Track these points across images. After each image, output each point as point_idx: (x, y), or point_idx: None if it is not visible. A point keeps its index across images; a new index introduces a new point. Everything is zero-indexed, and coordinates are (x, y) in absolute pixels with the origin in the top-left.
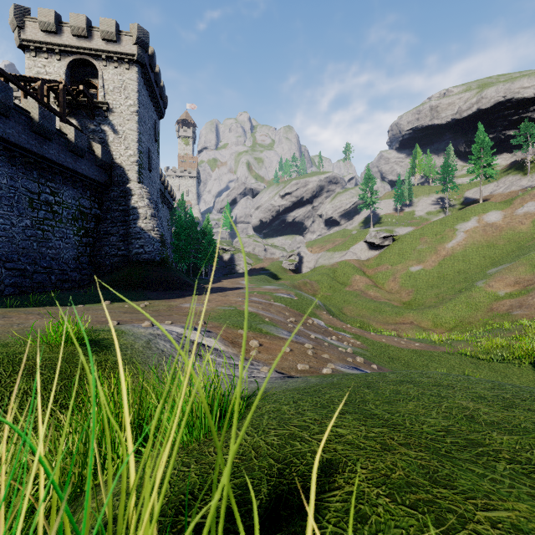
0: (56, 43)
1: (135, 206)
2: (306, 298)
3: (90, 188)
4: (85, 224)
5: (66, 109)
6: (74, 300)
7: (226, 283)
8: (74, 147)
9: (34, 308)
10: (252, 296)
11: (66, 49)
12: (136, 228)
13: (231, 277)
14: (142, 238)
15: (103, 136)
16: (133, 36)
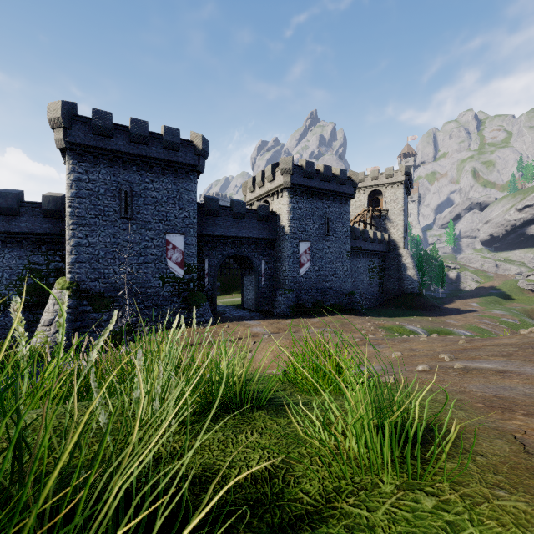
0: (364, 186)
1: (404, 263)
2: (528, 324)
3: (382, 255)
4: (380, 273)
5: (367, 216)
6: (399, 314)
7: (459, 304)
8: (380, 241)
9: (404, 318)
10: (484, 319)
11: (368, 188)
12: (406, 275)
13: (460, 298)
14: (409, 280)
15: (385, 226)
16: (402, 172)
